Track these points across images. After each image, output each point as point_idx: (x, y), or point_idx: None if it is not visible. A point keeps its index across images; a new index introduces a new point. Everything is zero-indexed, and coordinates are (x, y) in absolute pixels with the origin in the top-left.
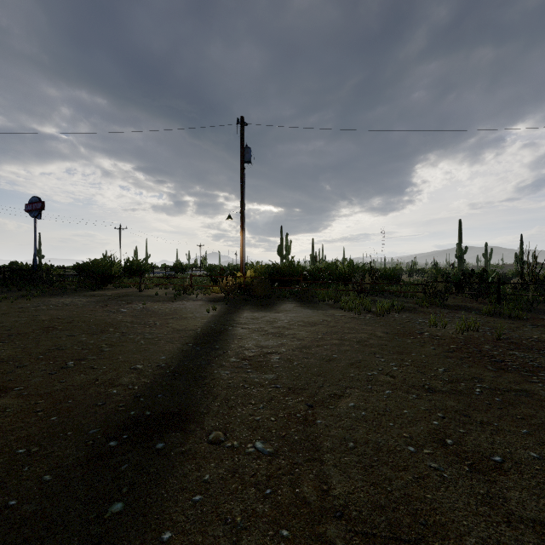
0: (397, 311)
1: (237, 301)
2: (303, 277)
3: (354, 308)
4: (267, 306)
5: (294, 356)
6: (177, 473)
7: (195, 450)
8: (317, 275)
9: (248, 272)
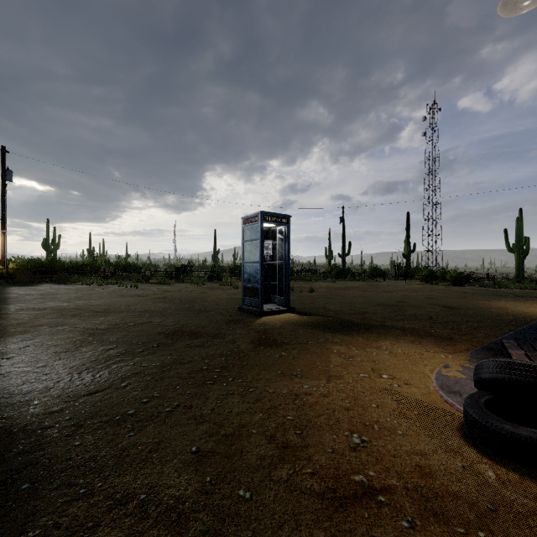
0: (116, 284)
1: (2, 285)
2: (65, 269)
3: (91, 284)
4: (30, 285)
5: (44, 293)
6: (9, 301)
7: (12, 300)
8: (79, 268)
9: (10, 265)
